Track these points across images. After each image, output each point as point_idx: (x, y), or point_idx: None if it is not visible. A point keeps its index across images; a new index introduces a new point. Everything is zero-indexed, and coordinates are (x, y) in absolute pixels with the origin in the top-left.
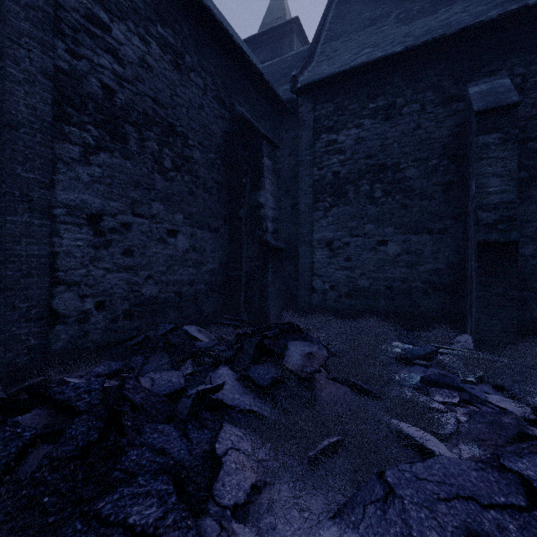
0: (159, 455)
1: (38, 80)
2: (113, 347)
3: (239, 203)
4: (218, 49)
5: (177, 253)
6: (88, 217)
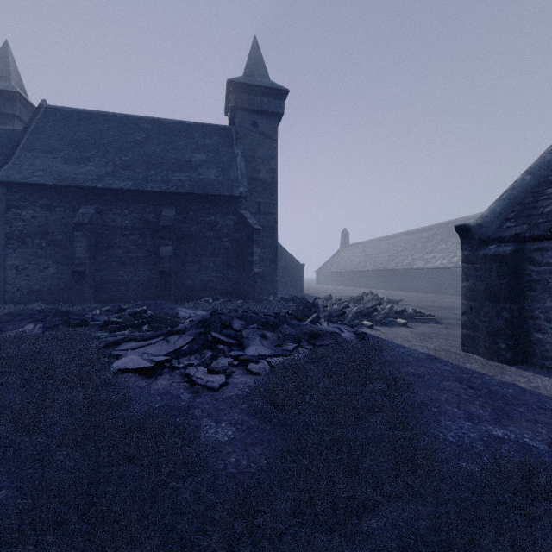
0: None
1: None
2: None
3: None
4: None
5: None
6: None
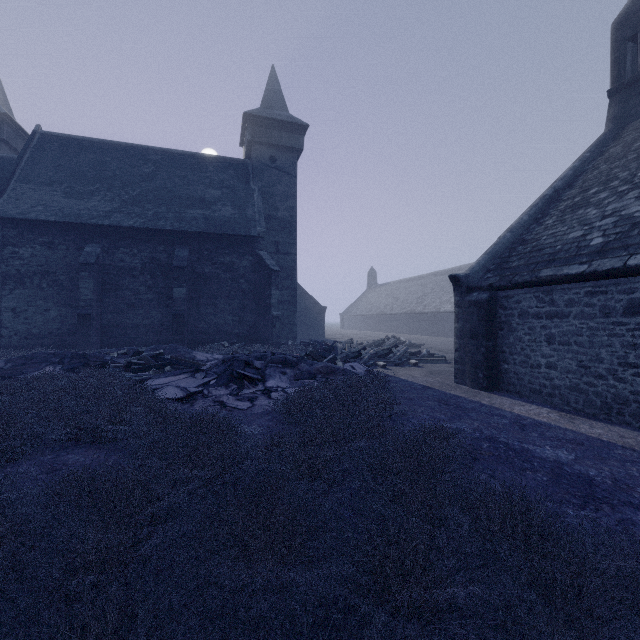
0: None
1: None
2: None
3: None
4: None
5: None
6: None
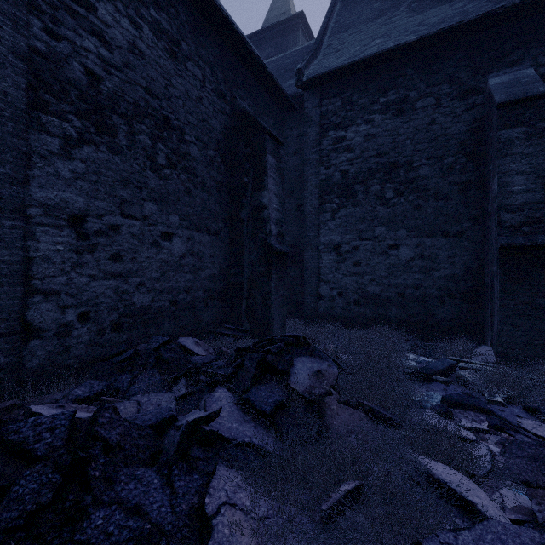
0: (133, 516)
1: (9, 62)
2: (99, 363)
3: (241, 204)
4: (218, 38)
5: (172, 258)
6: (69, 218)
